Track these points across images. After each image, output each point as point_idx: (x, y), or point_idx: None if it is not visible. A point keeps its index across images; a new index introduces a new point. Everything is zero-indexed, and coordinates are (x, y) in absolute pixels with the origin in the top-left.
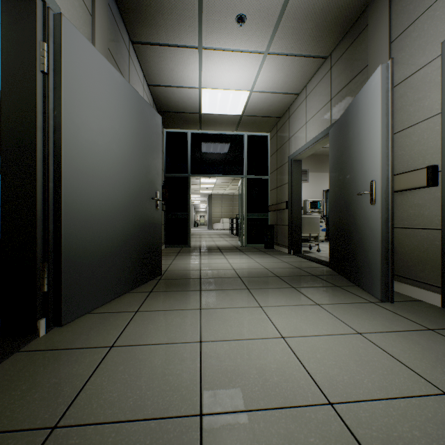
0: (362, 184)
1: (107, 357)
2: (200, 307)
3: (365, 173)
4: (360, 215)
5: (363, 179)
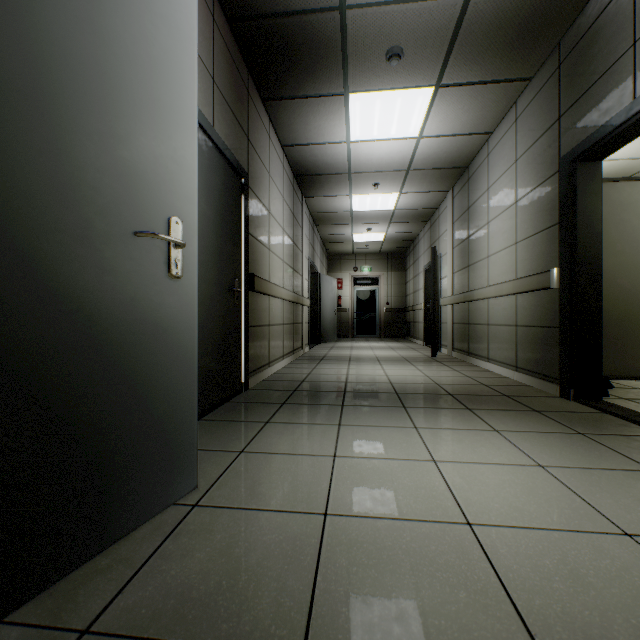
0: (120, 197)
1: (632, 461)
2: (636, 540)
3: (138, 173)
4: (106, 297)
5: (125, 184)
